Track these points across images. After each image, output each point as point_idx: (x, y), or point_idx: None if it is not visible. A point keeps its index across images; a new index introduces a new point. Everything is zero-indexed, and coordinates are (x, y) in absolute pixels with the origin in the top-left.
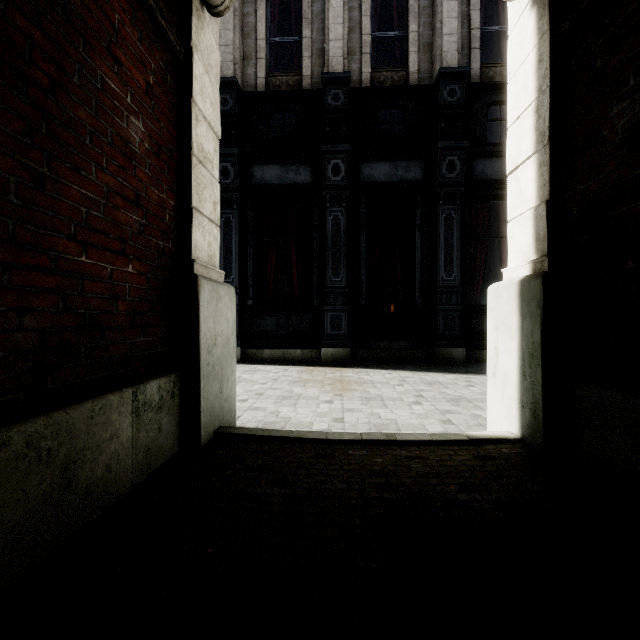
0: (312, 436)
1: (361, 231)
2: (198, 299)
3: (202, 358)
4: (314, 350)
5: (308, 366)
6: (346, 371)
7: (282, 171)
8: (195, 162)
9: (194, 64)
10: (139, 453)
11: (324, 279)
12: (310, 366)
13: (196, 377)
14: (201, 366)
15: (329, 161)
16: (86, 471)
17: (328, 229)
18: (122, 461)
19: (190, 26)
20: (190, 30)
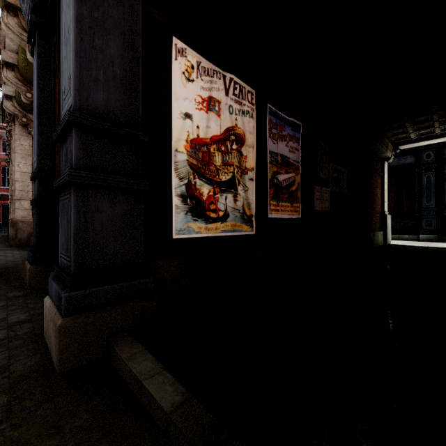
0: (413, 245)
1: (444, 181)
2: (387, 218)
3: (387, 229)
4: (415, 235)
5: (412, 241)
6: (432, 243)
7: (397, 160)
8: (384, 193)
9: (384, 175)
10: (380, 241)
11: (421, 204)
12: (413, 241)
13: (386, 232)
14: (387, 230)
15: (424, 153)
16: (378, 240)
17: (423, 182)
18: (379, 241)
19: (384, 169)
20: (384, 170)
